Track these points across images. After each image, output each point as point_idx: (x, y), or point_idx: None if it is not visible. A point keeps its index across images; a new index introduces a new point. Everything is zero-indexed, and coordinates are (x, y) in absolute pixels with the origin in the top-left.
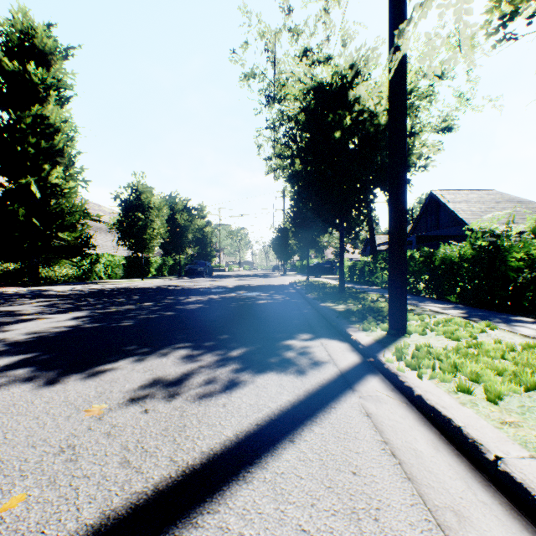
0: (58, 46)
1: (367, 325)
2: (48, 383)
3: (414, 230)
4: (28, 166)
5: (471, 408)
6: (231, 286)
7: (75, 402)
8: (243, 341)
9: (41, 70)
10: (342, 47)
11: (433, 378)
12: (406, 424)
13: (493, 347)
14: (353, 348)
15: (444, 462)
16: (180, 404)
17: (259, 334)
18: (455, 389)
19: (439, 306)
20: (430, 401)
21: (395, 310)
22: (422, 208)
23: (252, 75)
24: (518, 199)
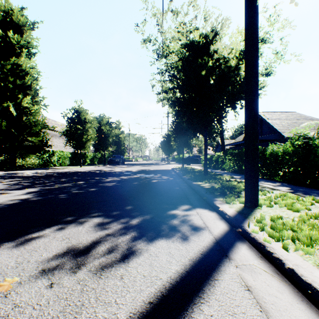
0: (27, 21)
1: (229, 199)
2: None
3: None
4: (8, 95)
5: None
6: (135, 171)
7: None
8: (141, 211)
9: (17, 36)
10: (204, 21)
11: (297, 250)
12: (286, 300)
13: None
14: (220, 217)
15: None
16: (83, 276)
17: (152, 205)
18: None
19: (271, 184)
20: (306, 278)
21: (250, 189)
22: None
23: (148, 40)
24: (310, 118)
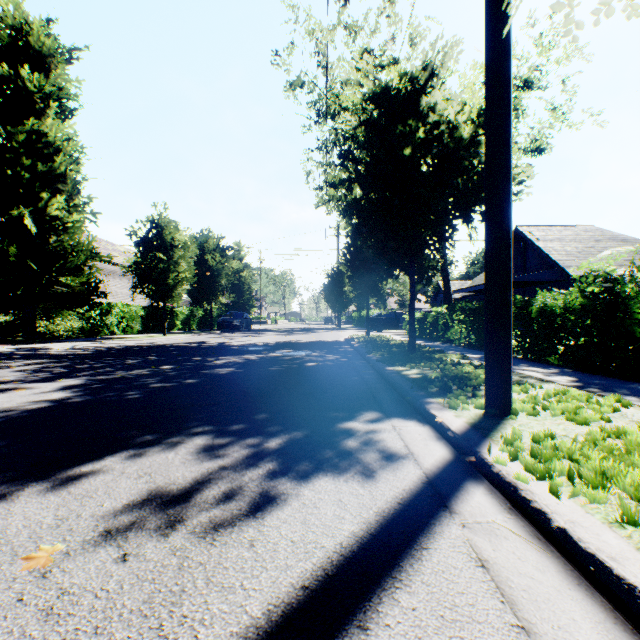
0: (59, 46)
1: (455, 400)
2: None
3: None
4: (21, 194)
5: None
6: (273, 343)
7: (15, 539)
8: (285, 423)
9: (37, 76)
10: (410, 47)
11: (575, 496)
12: (550, 584)
13: None
14: (438, 435)
15: None
16: (181, 541)
17: (307, 412)
18: (616, 517)
19: (540, 371)
20: (587, 544)
21: (496, 381)
22: None
23: (299, 84)
24: (622, 237)
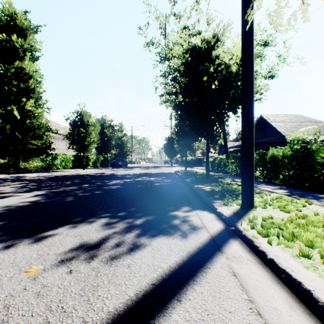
0: (31, 25)
1: (226, 201)
2: (4, 246)
3: None
4: (12, 99)
5: (314, 272)
6: (138, 174)
7: (20, 263)
8: (144, 212)
9: (20, 40)
10: (207, 25)
11: (279, 244)
12: (264, 283)
13: (316, 219)
14: (218, 218)
15: (300, 322)
16: (96, 265)
17: (155, 207)
18: (297, 253)
19: (270, 187)
20: (282, 265)
21: (246, 192)
22: (255, 125)
23: (151, 43)
24: (314, 120)
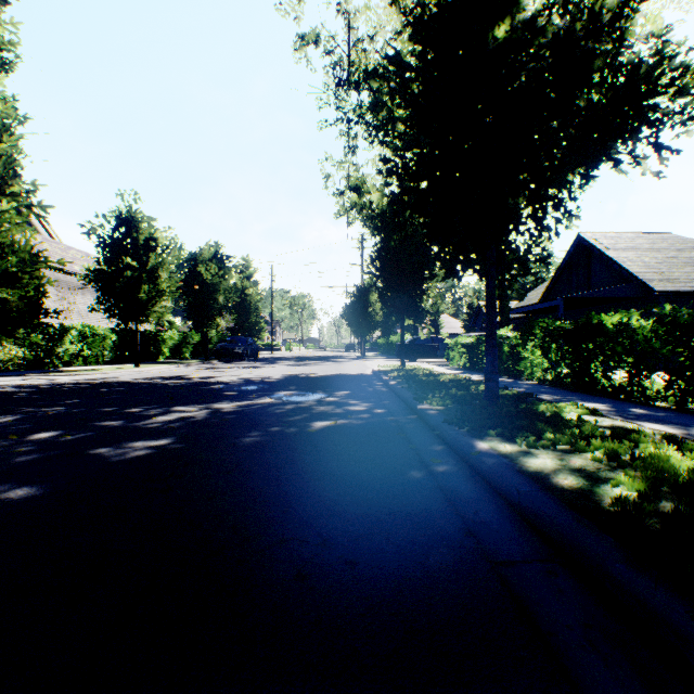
0: None
1: None
2: None
3: (550, 293)
4: None
5: None
6: (275, 379)
7: None
8: None
9: None
10: None
11: None
12: None
13: None
14: None
15: None
16: None
17: None
18: None
19: None
20: None
21: None
22: (564, 259)
23: (313, 39)
24: None
